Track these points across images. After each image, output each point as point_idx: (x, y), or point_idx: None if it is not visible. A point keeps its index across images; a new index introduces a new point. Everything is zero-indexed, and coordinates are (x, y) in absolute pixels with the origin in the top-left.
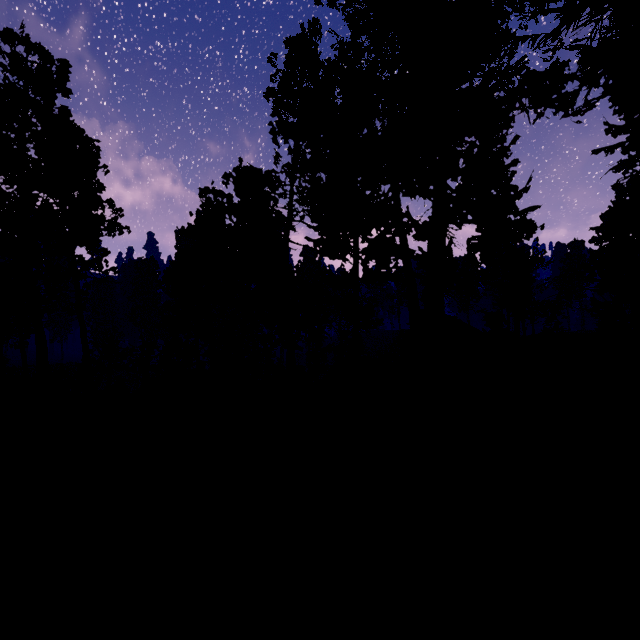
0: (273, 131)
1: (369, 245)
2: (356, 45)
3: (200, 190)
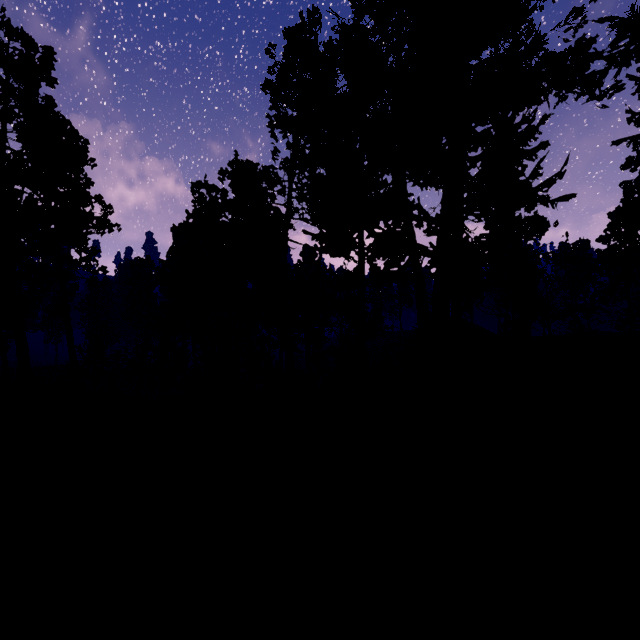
0: (271, 124)
1: (376, 240)
2: (359, 25)
3: (192, 184)
